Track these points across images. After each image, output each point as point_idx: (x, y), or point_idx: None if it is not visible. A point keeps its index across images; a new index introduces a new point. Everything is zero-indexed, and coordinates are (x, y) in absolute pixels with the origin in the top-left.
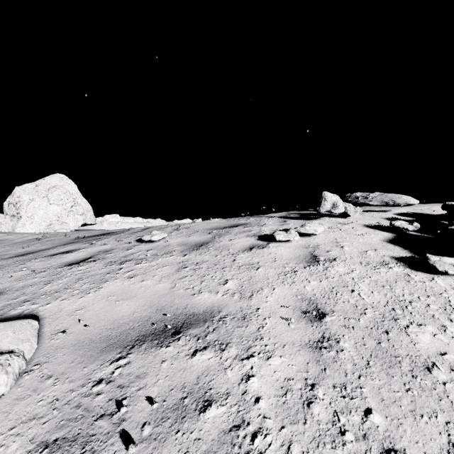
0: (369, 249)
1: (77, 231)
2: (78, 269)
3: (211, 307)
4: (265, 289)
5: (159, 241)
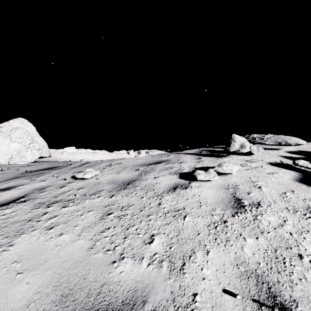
0: (286, 190)
1: (33, 163)
2: (3, 213)
3: (132, 291)
4: (198, 253)
5: (92, 178)
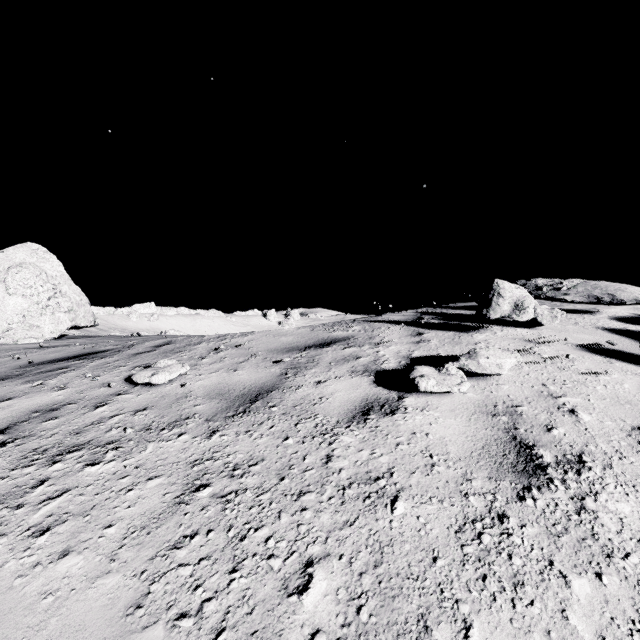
0: (639, 420)
1: (57, 341)
2: None
3: None
4: (439, 633)
5: (172, 382)
